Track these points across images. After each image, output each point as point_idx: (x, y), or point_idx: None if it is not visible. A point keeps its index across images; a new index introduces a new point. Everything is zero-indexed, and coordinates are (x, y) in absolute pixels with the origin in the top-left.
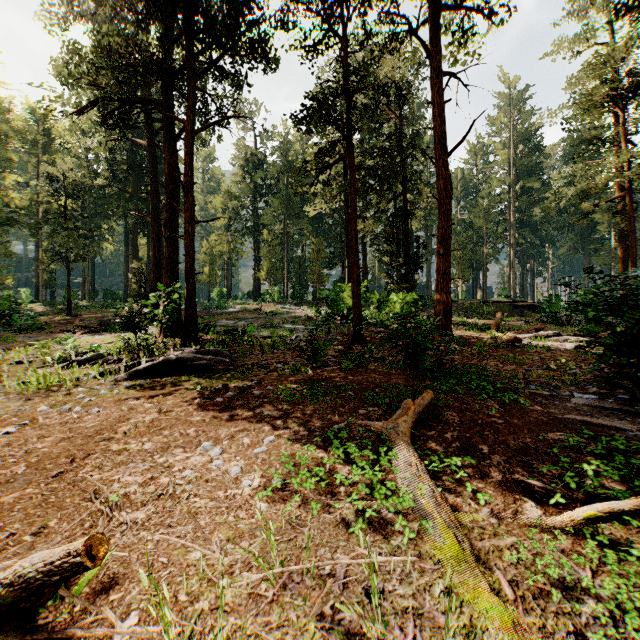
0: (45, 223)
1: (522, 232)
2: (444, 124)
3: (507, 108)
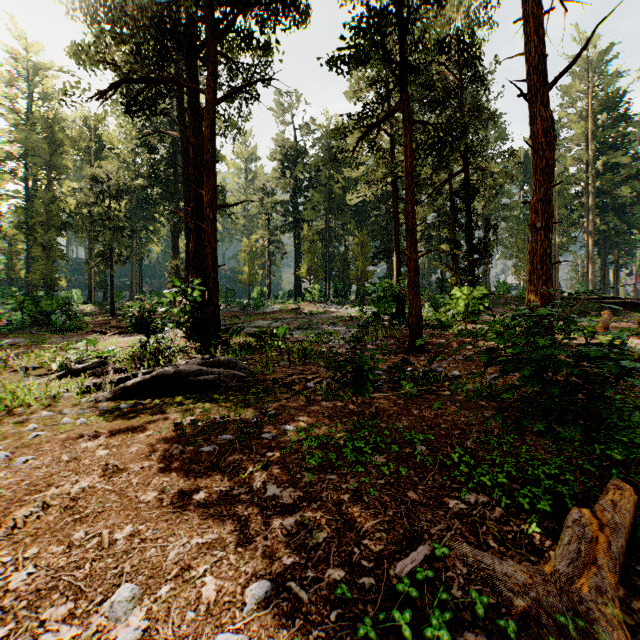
0: (90, 224)
1: (603, 217)
2: (542, 45)
3: (584, 73)
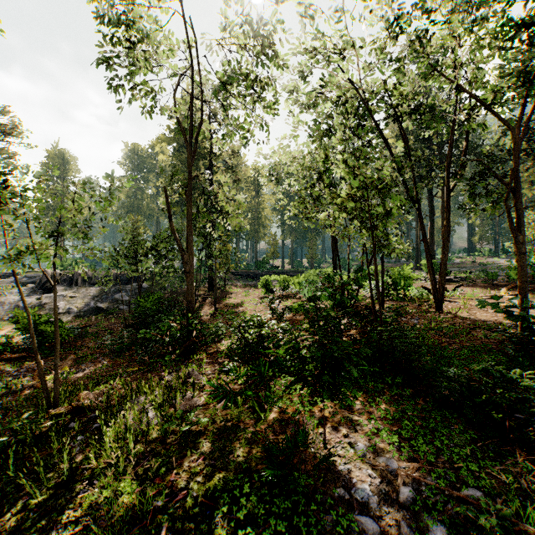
0: None
1: None
2: None
3: None
